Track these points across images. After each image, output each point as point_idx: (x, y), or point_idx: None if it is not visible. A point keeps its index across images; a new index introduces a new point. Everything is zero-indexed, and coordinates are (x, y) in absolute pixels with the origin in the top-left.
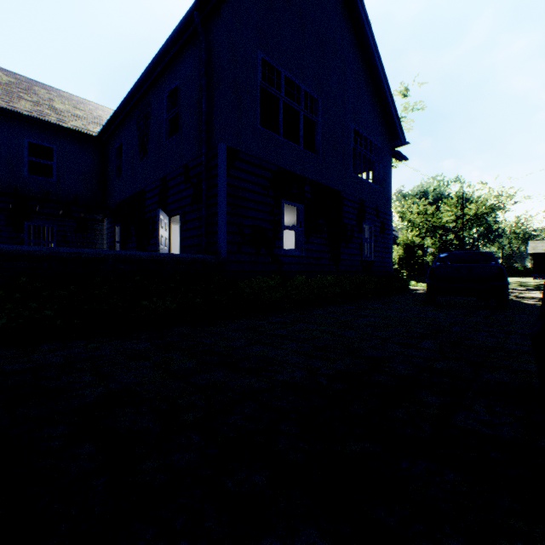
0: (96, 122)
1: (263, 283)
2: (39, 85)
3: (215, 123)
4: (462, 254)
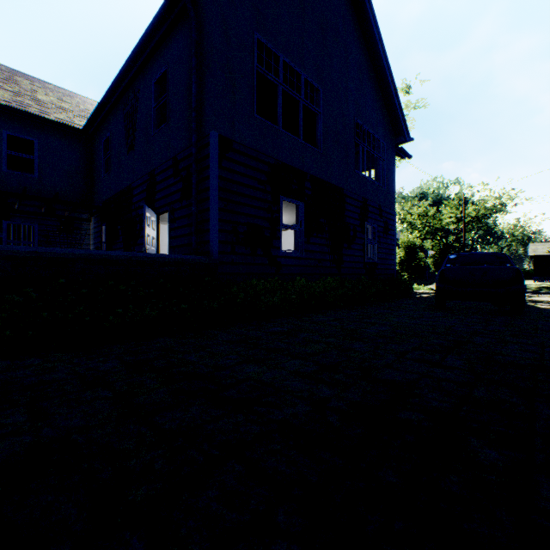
0: (83, 115)
1: (259, 286)
2: (22, 76)
3: (206, 109)
4: (474, 255)
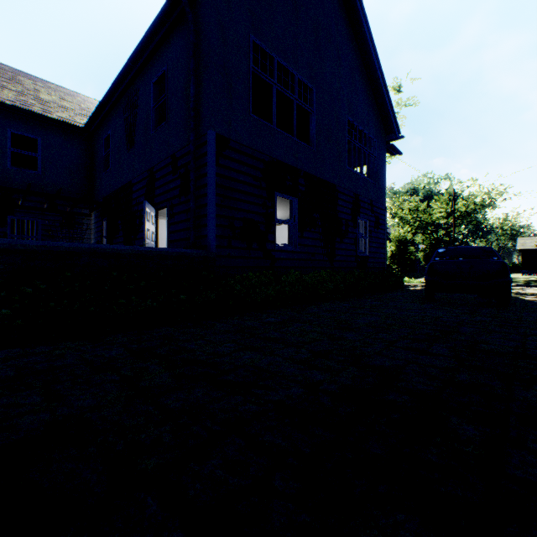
0: (84, 113)
1: (255, 279)
2: (25, 76)
3: (204, 109)
4: (462, 249)
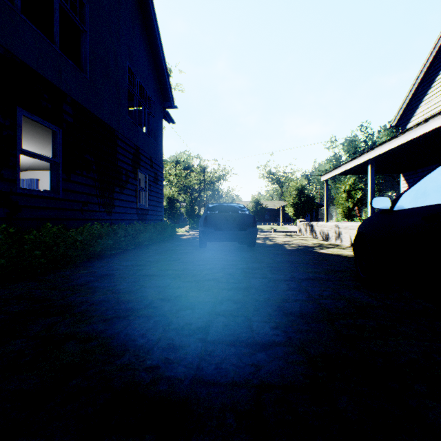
0: None
1: None
2: None
3: None
4: (226, 205)
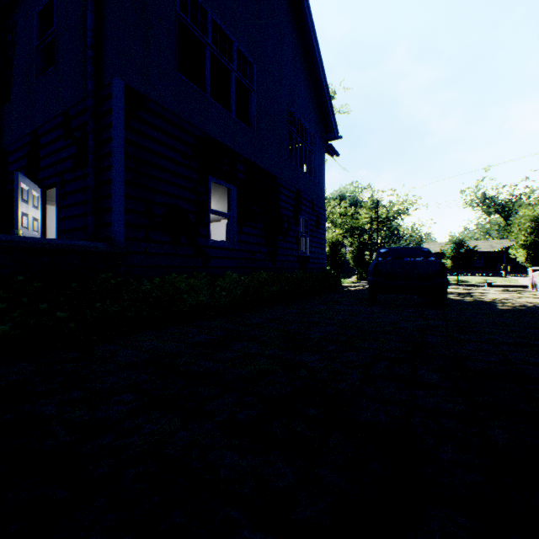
0: None
1: (182, 282)
2: None
3: (108, 49)
4: (402, 249)
